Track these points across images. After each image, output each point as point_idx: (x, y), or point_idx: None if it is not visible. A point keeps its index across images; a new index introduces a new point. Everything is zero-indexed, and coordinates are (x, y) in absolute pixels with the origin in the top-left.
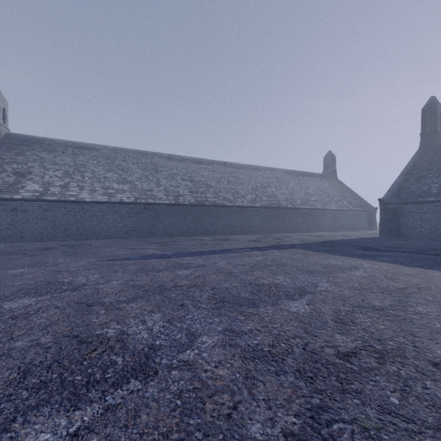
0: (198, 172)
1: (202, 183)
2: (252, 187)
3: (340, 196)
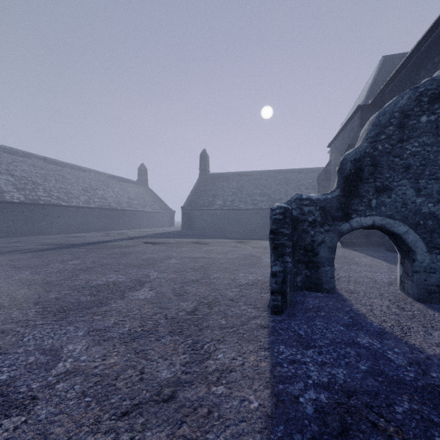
0: (15, 165)
1: (27, 179)
2: (83, 188)
3: (152, 201)
